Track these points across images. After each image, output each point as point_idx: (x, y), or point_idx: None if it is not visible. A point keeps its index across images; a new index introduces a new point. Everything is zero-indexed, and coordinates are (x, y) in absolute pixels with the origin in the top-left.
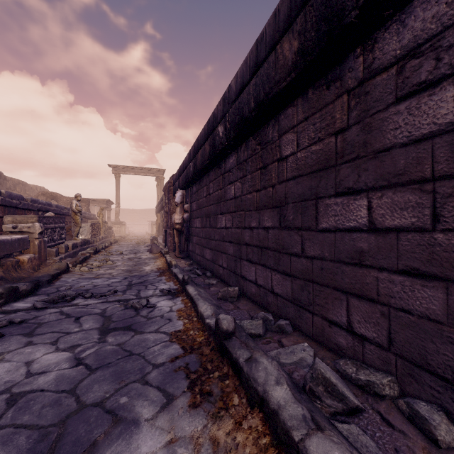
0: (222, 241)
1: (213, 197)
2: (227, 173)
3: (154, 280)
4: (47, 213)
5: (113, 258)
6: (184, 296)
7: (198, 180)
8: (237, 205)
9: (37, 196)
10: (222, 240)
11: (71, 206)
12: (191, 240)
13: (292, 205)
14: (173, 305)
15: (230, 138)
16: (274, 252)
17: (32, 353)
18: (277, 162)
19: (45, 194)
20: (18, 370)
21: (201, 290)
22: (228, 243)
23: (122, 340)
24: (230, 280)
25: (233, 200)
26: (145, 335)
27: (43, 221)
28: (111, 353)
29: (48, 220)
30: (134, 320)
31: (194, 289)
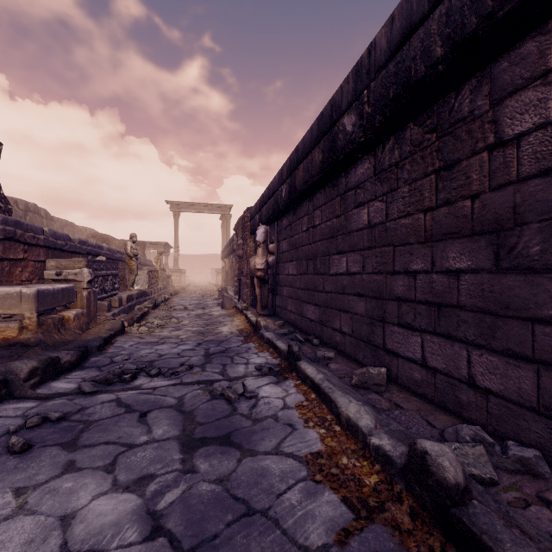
0: (340, 294)
1: (322, 230)
2: (351, 191)
3: (240, 348)
4: (97, 258)
5: (177, 314)
6: (296, 379)
7: (293, 209)
8: (376, 237)
9: (87, 238)
10: (340, 291)
11: (125, 249)
12: (280, 291)
13: (539, 225)
14: (285, 395)
15: (373, 128)
16: (476, 315)
17: (74, 493)
18: (488, 152)
19: (95, 236)
20: (47, 540)
21: (325, 371)
22: (354, 297)
23: (223, 470)
24: (359, 353)
25: (366, 230)
26: (260, 459)
27: (93, 267)
28: (212, 505)
29: (99, 266)
30: (232, 424)
31: (314, 370)
